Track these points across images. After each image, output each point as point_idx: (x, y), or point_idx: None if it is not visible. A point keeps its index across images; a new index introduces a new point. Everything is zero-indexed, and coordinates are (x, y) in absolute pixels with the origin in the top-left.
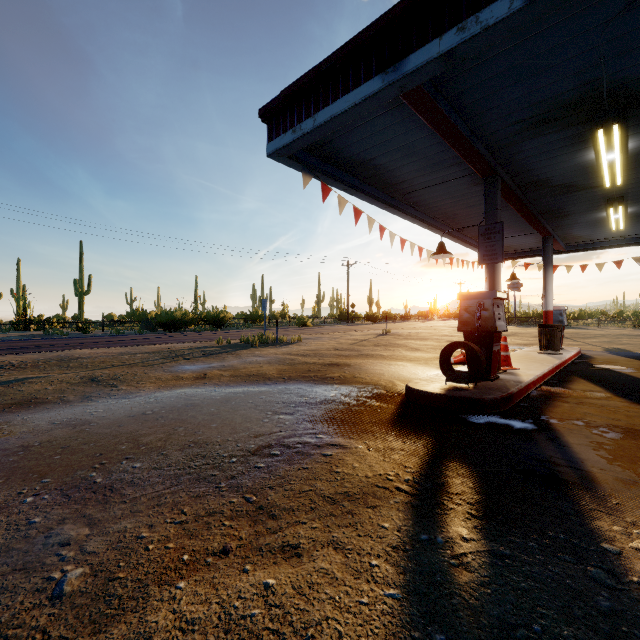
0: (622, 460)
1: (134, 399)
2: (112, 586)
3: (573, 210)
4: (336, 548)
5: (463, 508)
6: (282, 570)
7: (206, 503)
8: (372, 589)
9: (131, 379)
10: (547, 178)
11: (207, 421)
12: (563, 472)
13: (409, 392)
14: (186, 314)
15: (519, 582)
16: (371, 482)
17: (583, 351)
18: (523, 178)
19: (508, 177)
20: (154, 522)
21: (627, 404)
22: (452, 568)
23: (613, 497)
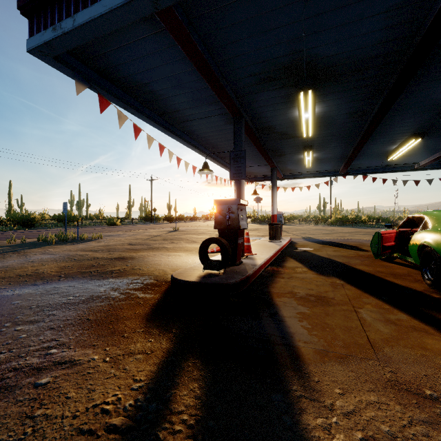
0: (317, 328)
1: None
2: None
3: (287, 151)
4: None
5: (180, 439)
6: None
7: None
8: None
9: None
10: (273, 126)
11: None
12: (279, 352)
13: (173, 281)
14: None
15: None
16: (75, 426)
17: (292, 239)
18: (259, 123)
19: (249, 120)
20: None
21: (316, 275)
22: None
23: (314, 374)
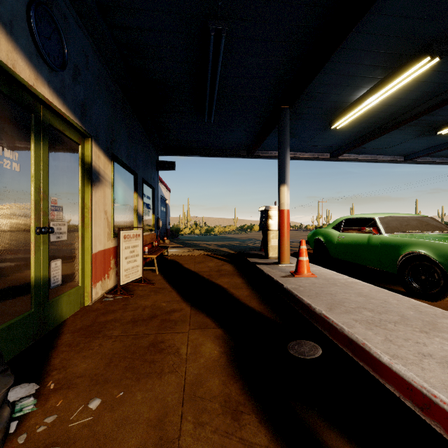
0: None
1: None
2: None
3: None
4: None
5: None
6: None
7: None
8: None
9: None
10: None
11: None
12: None
13: None
14: None
15: None
16: None
17: None
18: None
19: None
20: None
21: None
22: None
23: None
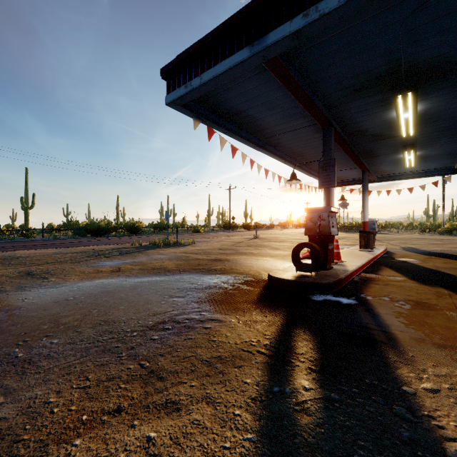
0: (415, 324)
1: (60, 288)
2: (16, 447)
3: (382, 152)
4: (208, 402)
5: (305, 364)
6: (163, 424)
7: (108, 370)
8: (234, 435)
9: (60, 273)
10: (365, 129)
11: (117, 304)
12: (376, 334)
13: (270, 279)
14: (109, 224)
15: (345, 421)
16: (239, 347)
17: (388, 249)
18: (349, 128)
19: (339, 127)
20: (62, 388)
21: (417, 285)
22: (296, 413)
23: (409, 351)
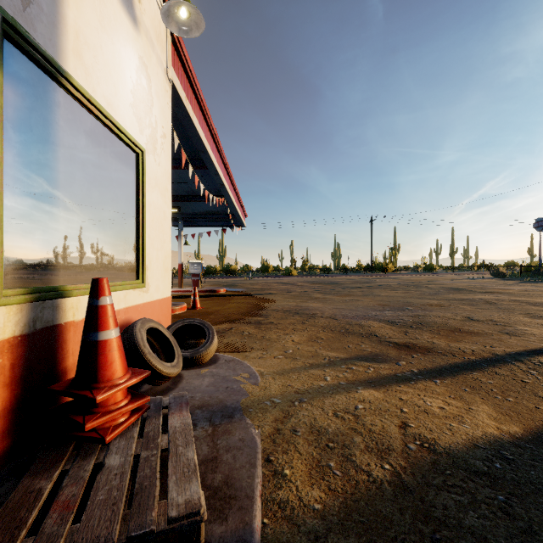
0: None
1: None
2: None
3: None
4: None
5: None
6: None
7: None
8: None
9: None
10: None
11: None
12: None
13: None
14: (209, 267)
15: None
16: None
17: (232, 293)
18: None
19: None
20: None
21: None
22: None
23: None
